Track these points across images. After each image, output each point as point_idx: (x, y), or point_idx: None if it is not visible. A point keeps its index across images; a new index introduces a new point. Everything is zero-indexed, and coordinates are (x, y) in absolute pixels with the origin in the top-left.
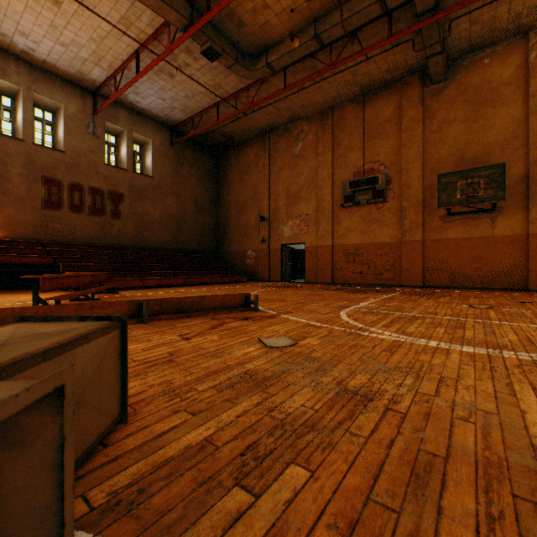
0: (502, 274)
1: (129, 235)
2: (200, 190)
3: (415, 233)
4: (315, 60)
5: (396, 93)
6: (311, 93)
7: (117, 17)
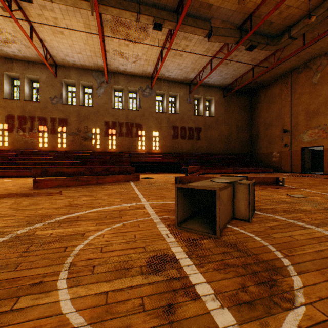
0: None
1: (203, 147)
2: (239, 118)
3: None
4: None
5: None
6: None
7: (204, 50)
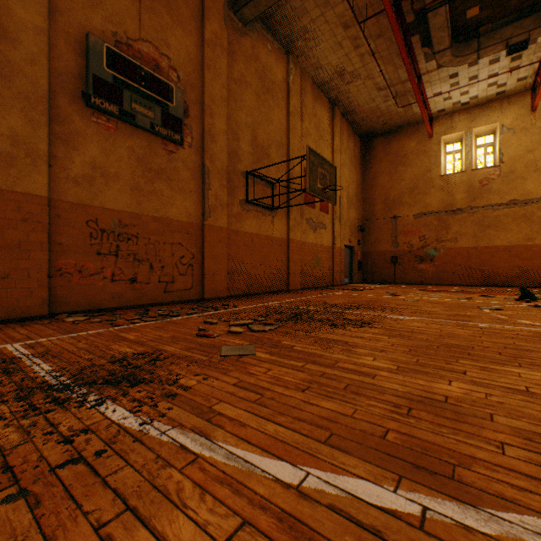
0: (277, 276)
1: None
2: None
3: (221, 216)
4: None
5: None
6: None
7: None
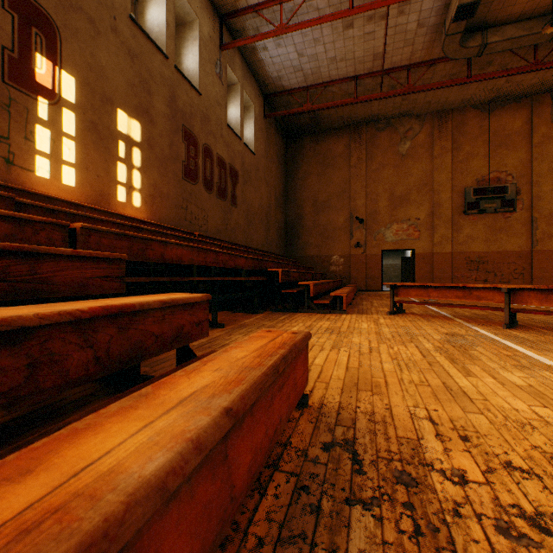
0: None
1: (241, 230)
2: (277, 179)
3: (547, 243)
4: (499, 55)
5: (525, 108)
6: (452, 90)
7: None
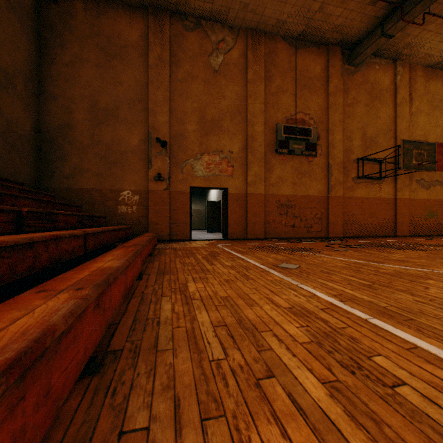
0: (384, 226)
1: None
2: (5, 35)
3: (339, 190)
4: None
5: (323, 56)
6: None
7: None
